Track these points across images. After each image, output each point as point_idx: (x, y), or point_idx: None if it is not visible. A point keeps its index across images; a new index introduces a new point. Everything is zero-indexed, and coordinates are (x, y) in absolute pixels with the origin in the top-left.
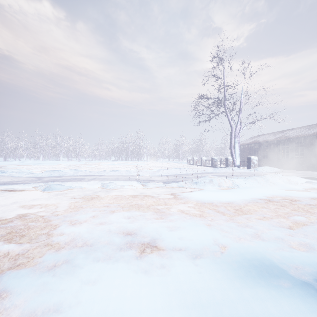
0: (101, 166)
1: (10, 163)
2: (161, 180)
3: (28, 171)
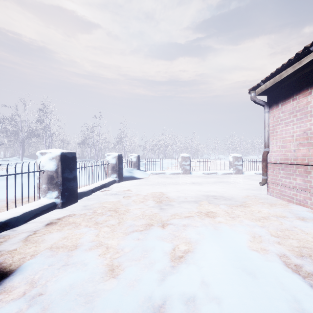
0: None
1: None
2: None
3: None
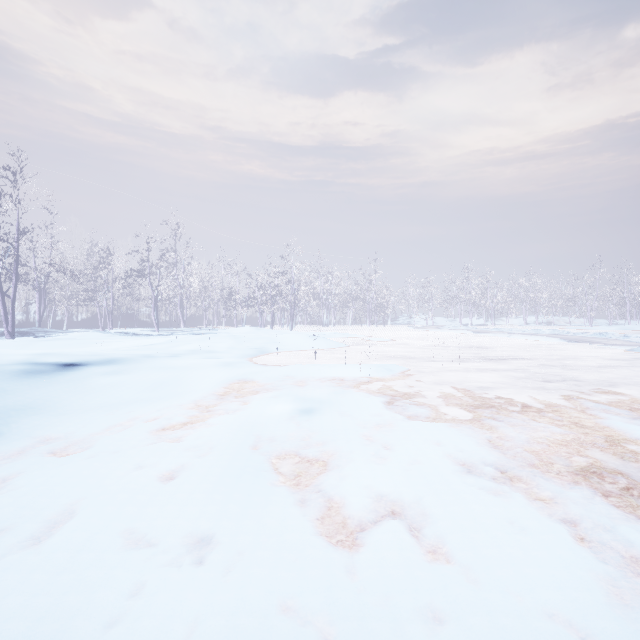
0: None
1: None
2: None
3: None
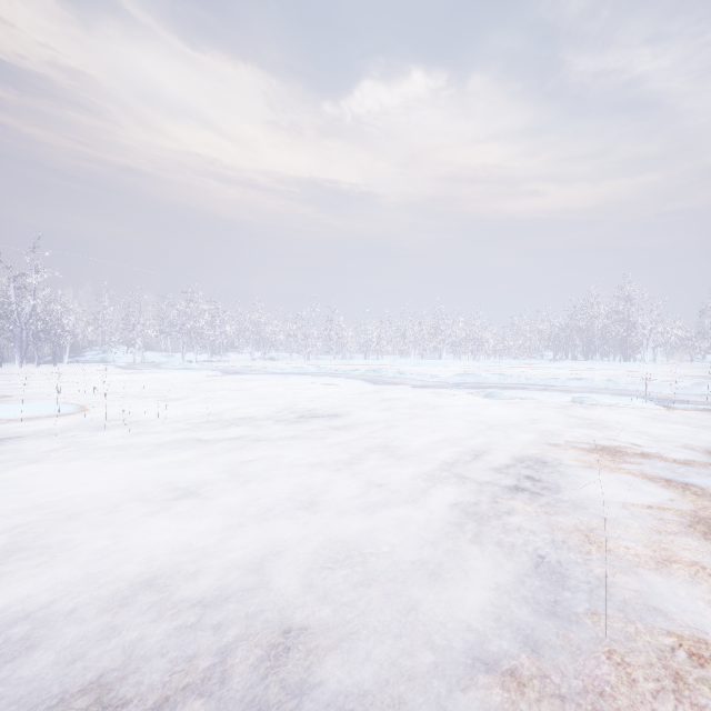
0: (532, 371)
1: (379, 362)
2: (707, 402)
3: (429, 373)
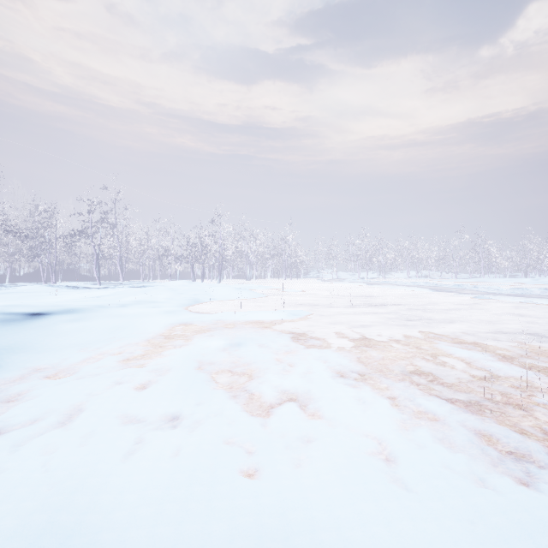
0: None
1: (517, 280)
2: None
3: (497, 287)
